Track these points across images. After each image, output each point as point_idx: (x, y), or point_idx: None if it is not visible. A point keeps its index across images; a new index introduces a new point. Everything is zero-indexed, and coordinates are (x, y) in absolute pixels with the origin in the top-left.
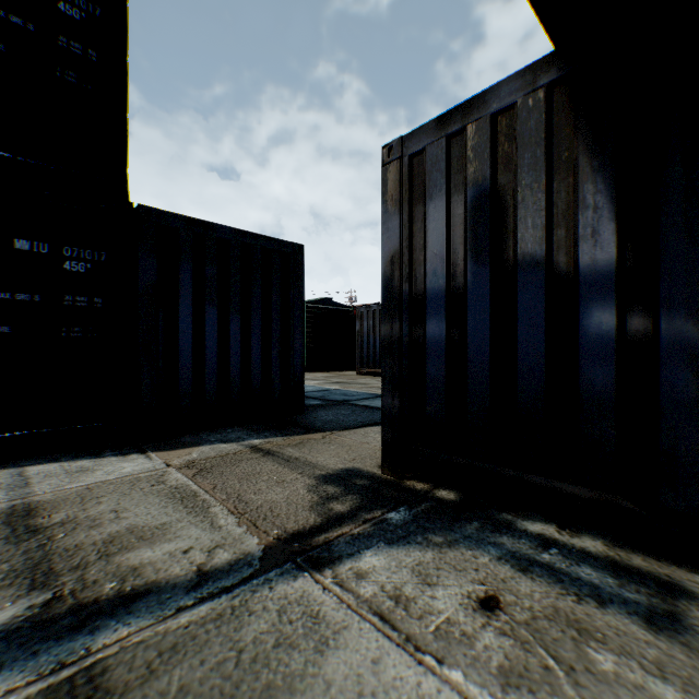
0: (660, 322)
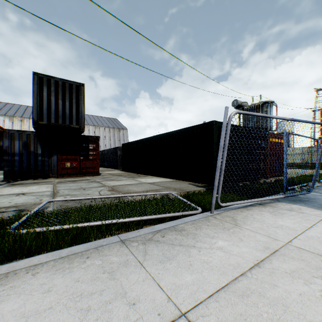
0: (45, 158)
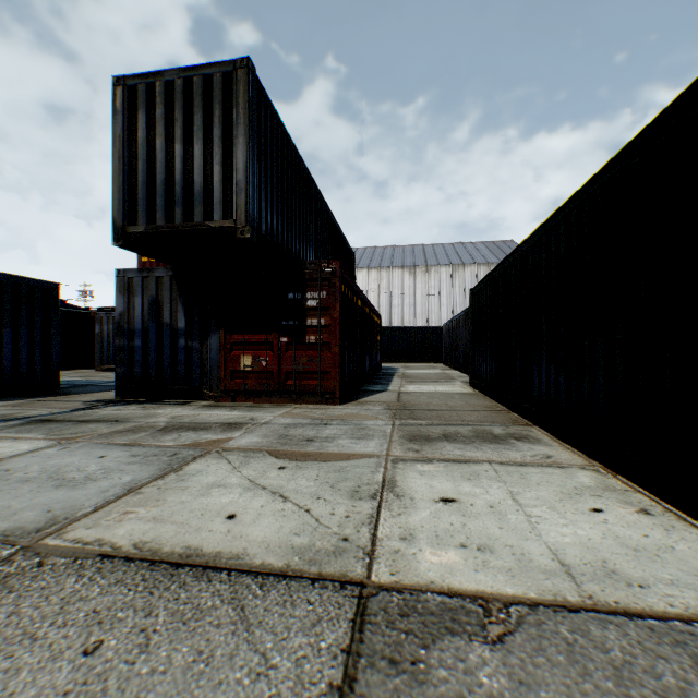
0: (193, 343)
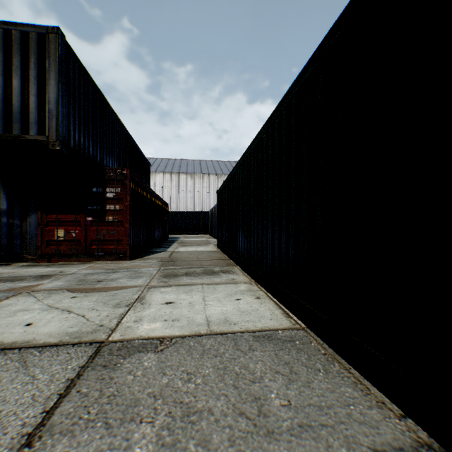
0: (15, 221)
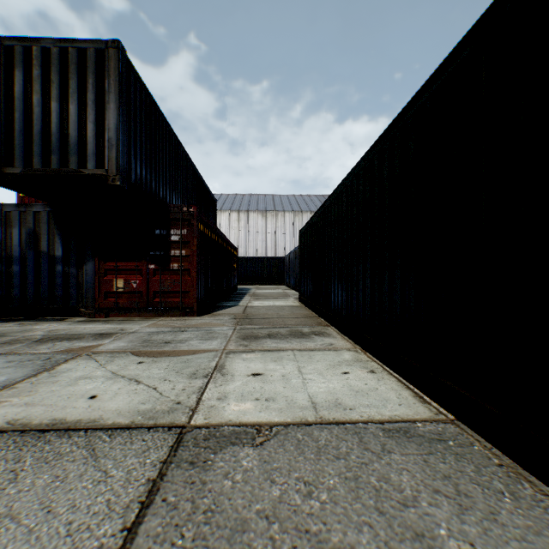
0: (70, 269)
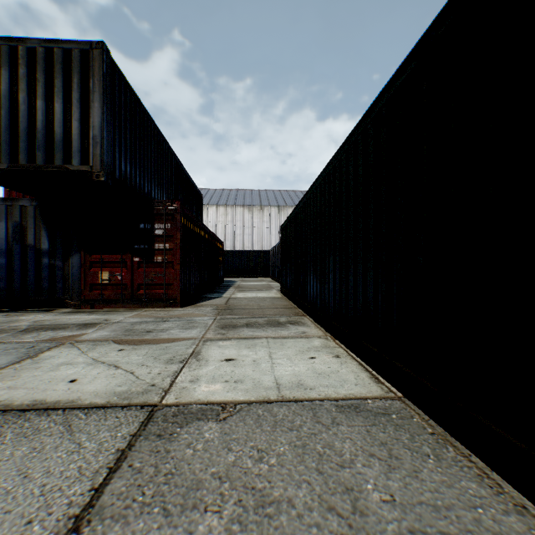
0: (56, 262)
